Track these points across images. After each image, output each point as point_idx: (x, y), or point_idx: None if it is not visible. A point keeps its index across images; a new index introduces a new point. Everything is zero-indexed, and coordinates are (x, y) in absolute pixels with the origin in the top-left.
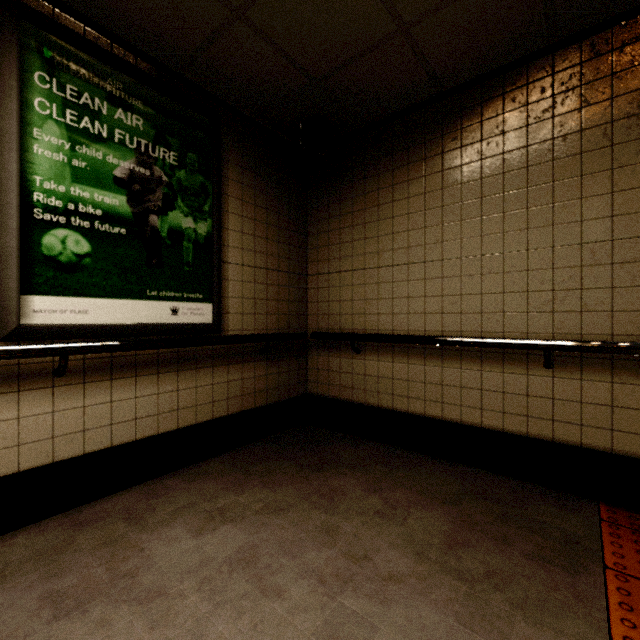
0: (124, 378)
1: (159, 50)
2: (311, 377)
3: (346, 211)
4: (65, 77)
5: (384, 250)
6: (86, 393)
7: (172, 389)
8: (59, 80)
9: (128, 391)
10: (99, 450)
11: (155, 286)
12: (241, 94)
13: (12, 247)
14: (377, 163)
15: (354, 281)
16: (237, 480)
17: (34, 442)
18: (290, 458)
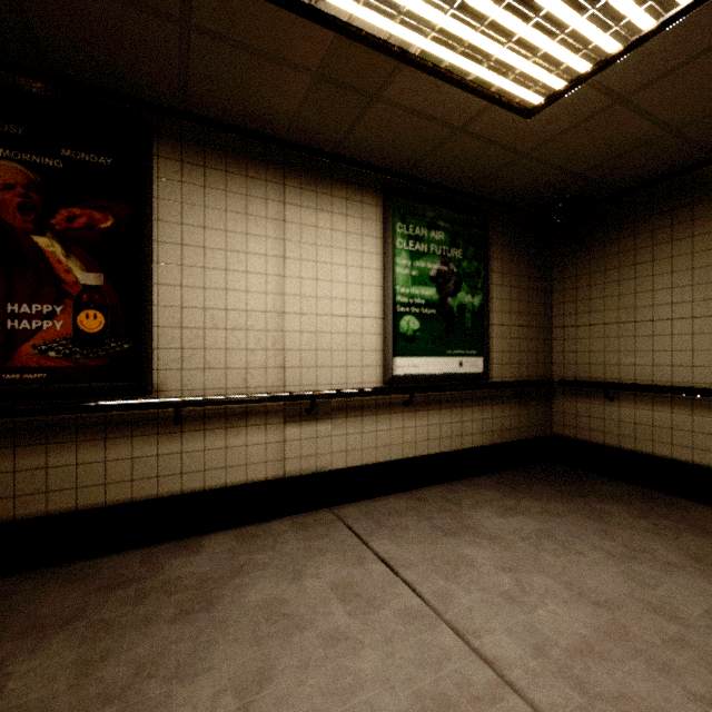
0: (434, 410)
1: (455, 183)
2: (556, 420)
3: (597, 270)
4: (408, 221)
5: (642, 306)
6: (416, 418)
7: (458, 420)
8: (406, 224)
9: (435, 419)
10: (422, 456)
11: (450, 347)
12: (506, 192)
13: (390, 330)
14: (634, 225)
15: (606, 334)
16: (510, 493)
17: (395, 445)
18: (548, 485)
